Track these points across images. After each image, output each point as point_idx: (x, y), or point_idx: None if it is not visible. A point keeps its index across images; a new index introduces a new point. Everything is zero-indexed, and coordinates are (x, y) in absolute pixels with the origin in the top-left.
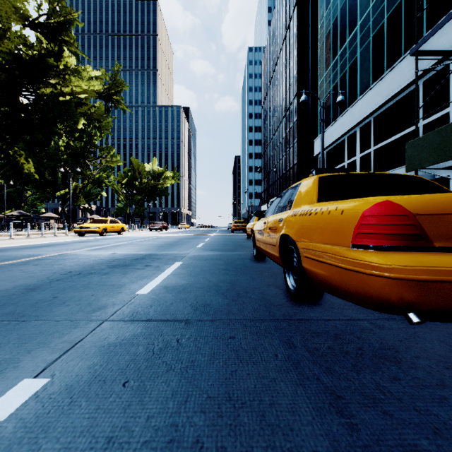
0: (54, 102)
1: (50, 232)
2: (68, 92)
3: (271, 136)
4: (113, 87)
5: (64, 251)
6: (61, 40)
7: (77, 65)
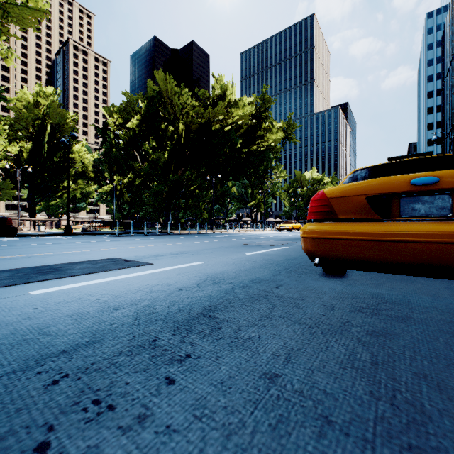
0: (257, 152)
1: (257, 229)
2: (265, 144)
3: (452, 124)
4: (288, 129)
5: (294, 234)
6: (264, 117)
7: (270, 126)
